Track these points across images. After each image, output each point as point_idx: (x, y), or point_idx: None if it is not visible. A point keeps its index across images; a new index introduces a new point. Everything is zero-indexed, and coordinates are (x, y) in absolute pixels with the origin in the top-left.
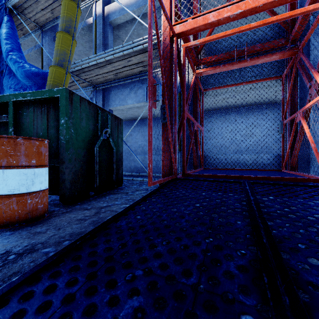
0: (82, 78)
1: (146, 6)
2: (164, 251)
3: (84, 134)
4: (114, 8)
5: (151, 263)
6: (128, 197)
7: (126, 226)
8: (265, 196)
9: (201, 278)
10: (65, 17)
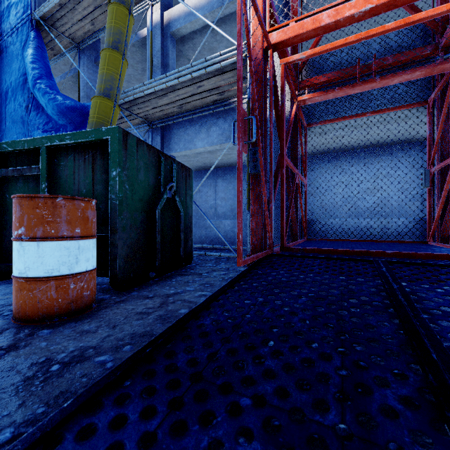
0: (134, 113)
1: (222, 8)
2: (277, 368)
3: (142, 191)
4: (178, 14)
5: (261, 387)
6: (203, 281)
7: (213, 325)
8: (415, 283)
9: (345, 416)
10: (112, 28)
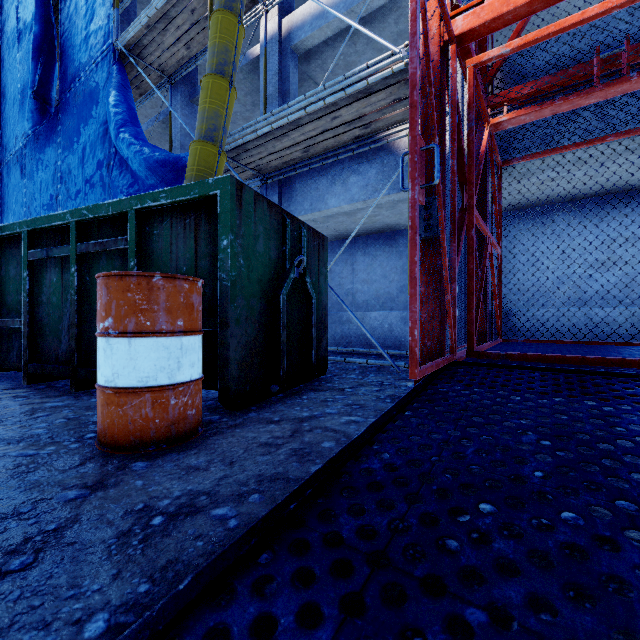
0: (242, 163)
1: (367, 2)
2: (518, 558)
3: (261, 269)
4: (302, 18)
5: (498, 590)
6: (349, 399)
7: (386, 472)
8: None
9: None
10: (216, 45)
